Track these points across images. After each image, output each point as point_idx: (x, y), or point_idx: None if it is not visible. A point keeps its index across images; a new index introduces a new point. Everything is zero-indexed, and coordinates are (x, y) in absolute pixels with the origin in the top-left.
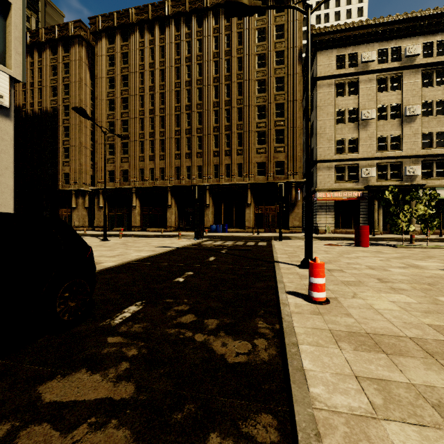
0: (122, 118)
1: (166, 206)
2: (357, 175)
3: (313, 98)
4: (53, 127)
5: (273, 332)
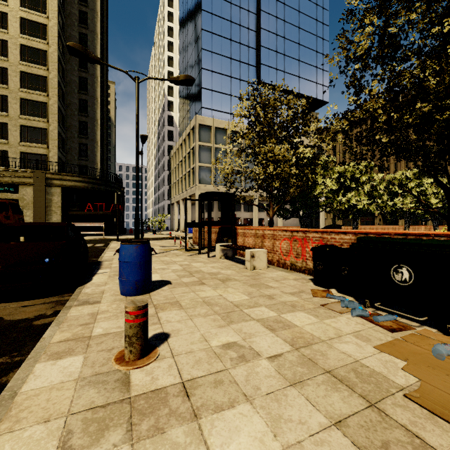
0: None
1: (374, 216)
2: None
3: None
4: None
5: None
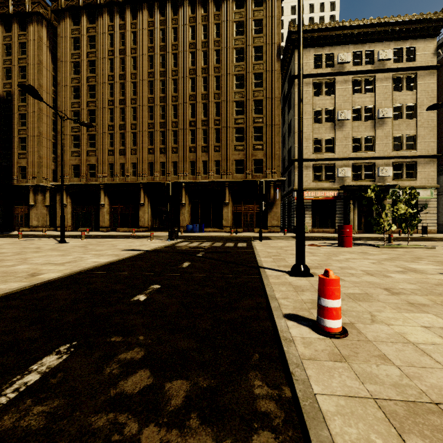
0: (88, 108)
1: (138, 204)
2: (334, 175)
3: (291, 96)
4: (7, 114)
5: (283, 409)
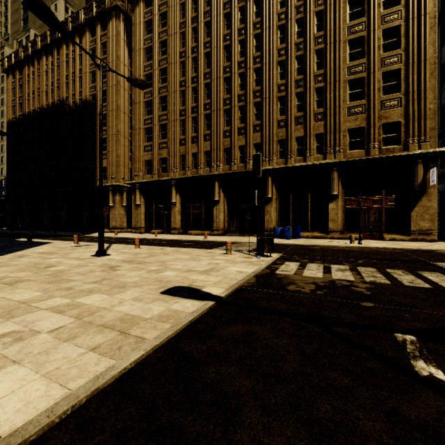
0: (160, 95)
1: (212, 201)
2: None
3: None
4: (92, 118)
5: None
